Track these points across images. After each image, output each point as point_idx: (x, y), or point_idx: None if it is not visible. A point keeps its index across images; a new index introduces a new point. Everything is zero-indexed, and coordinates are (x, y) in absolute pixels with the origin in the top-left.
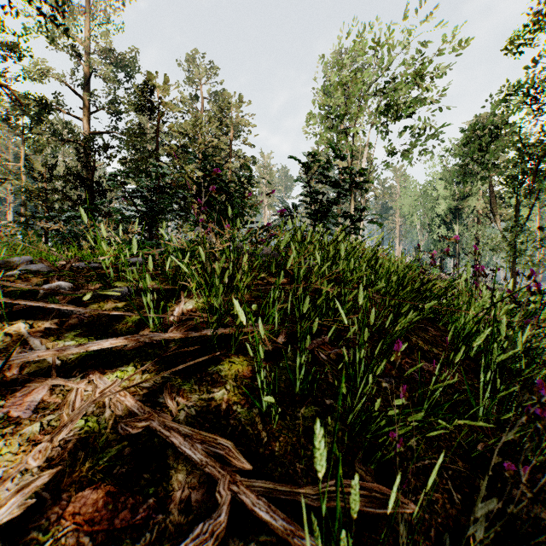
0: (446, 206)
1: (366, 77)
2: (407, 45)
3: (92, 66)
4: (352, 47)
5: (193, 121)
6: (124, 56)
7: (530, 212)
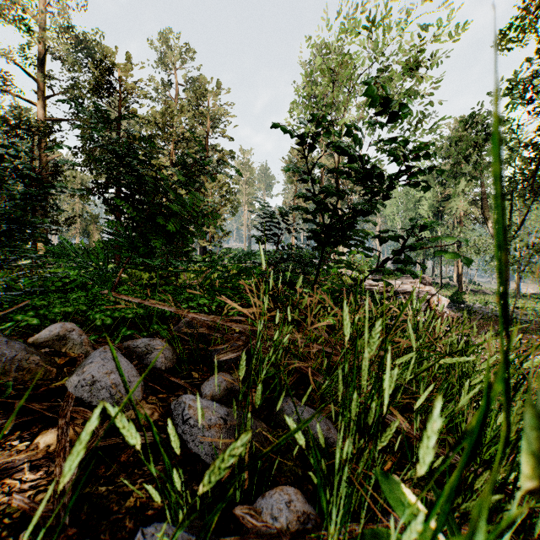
0: (429, 207)
1: (357, 62)
2: (401, 29)
3: (45, 42)
4: (341, 29)
5: (163, 109)
6: (85, 34)
7: (525, 215)
